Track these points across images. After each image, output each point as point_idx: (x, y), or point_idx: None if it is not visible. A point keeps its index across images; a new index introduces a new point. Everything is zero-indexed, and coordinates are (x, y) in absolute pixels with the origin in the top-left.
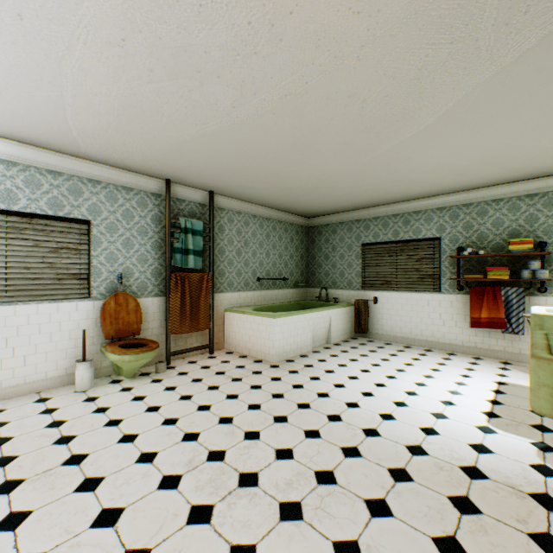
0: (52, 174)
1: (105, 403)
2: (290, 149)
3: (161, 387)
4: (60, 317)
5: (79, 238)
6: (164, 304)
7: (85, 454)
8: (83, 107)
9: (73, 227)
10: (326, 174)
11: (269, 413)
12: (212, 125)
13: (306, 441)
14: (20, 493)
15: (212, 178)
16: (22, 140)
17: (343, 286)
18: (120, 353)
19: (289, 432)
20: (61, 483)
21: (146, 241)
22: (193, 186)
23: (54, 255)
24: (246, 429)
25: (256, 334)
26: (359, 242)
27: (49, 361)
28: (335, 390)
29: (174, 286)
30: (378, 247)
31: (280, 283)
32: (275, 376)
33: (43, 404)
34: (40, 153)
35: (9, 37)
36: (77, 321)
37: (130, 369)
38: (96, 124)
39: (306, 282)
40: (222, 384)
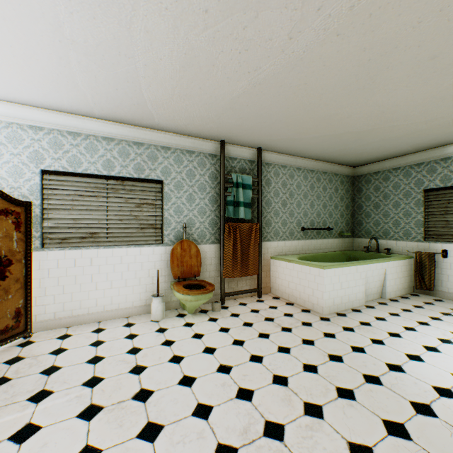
0: (136, 145)
1: (171, 337)
2: (350, 84)
3: (216, 327)
4: (142, 259)
5: (154, 195)
6: (219, 250)
7: (151, 390)
8: (152, 76)
9: (150, 186)
10: (388, 110)
11: (328, 381)
12: (265, 70)
13: (389, 439)
14: (97, 423)
15: (261, 134)
16: (116, 120)
17: (397, 236)
18: (183, 293)
19: (361, 418)
20: (128, 421)
21: (204, 196)
22: (243, 144)
23: (137, 209)
24: (304, 398)
25: (302, 283)
26: (420, 188)
27: (134, 293)
28: (410, 363)
29: (226, 235)
30: (448, 192)
31: (324, 233)
32: (327, 331)
33: (128, 329)
34: (128, 129)
35: (90, 11)
36: (153, 263)
37: (191, 307)
38: (163, 93)
39: (351, 232)
40: (272, 332)
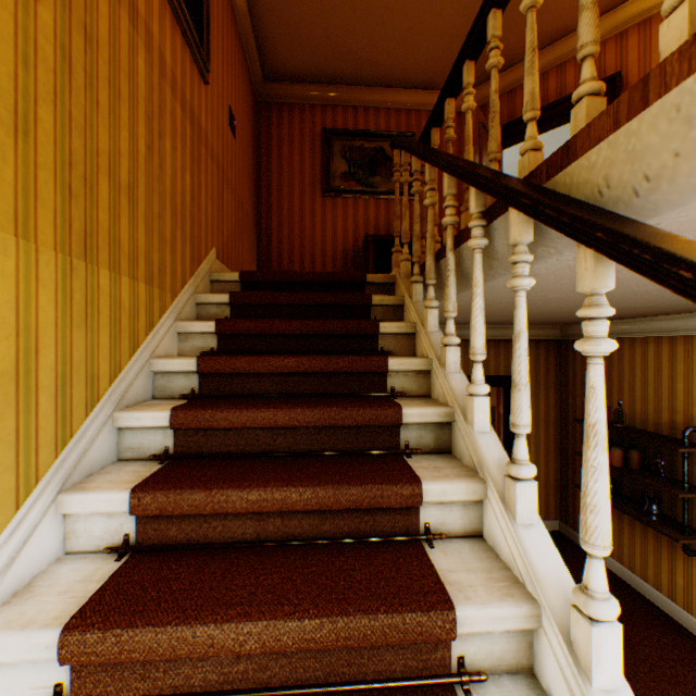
0: None
1: None
2: None
3: None
4: None
5: None
6: None
7: None
8: None
9: None
10: None
11: None
12: None
13: None
14: None
15: None
16: None
17: None
18: None
19: None
20: None
21: None
22: None
23: None
24: None
25: None
26: None
27: None
28: None
29: None
30: None
31: None
32: None
33: None
34: None
35: None
36: None
37: None
38: None
39: None
40: None
